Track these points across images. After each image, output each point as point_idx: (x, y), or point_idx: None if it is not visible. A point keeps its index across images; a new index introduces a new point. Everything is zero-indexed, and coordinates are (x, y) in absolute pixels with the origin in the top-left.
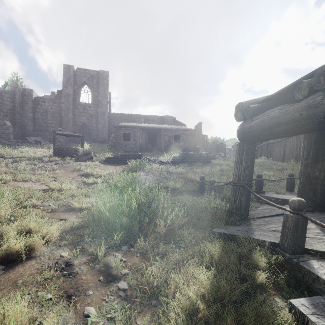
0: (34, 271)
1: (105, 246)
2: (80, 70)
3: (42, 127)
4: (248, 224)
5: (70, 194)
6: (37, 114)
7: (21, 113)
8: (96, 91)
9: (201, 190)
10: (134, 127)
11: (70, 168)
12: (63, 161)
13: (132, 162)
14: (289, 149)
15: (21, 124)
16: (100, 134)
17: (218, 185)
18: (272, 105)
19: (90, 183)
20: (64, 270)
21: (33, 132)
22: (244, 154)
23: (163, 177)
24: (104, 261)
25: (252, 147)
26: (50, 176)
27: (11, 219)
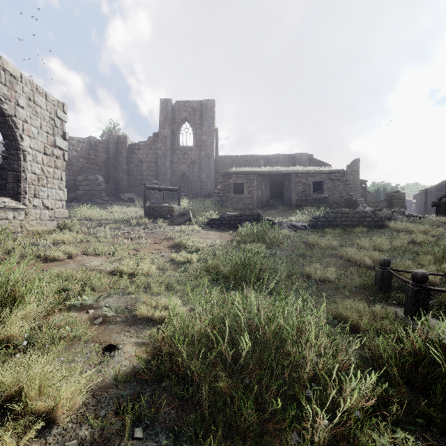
0: None
1: None
2: (179, 103)
3: (137, 180)
4: None
5: (144, 284)
6: (131, 165)
7: (115, 165)
8: (198, 128)
9: (382, 288)
10: (249, 173)
11: (159, 235)
12: (153, 224)
13: (245, 227)
14: None
15: (115, 178)
16: (204, 186)
17: (442, 289)
18: None
19: (181, 261)
20: None
21: (127, 187)
22: None
23: (298, 254)
24: None
25: None
26: (130, 248)
27: (23, 343)
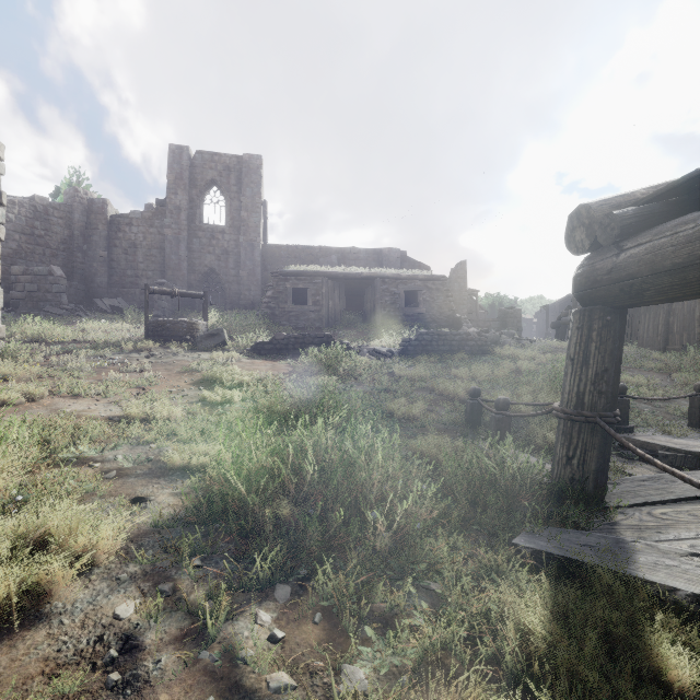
0: (35, 669)
1: (232, 585)
2: (203, 155)
3: (127, 277)
4: (608, 525)
5: (168, 431)
6: (116, 250)
7: (85, 250)
8: (235, 198)
9: (472, 422)
10: (315, 274)
11: (176, 367)
12: (163, 350)
13: (310, 353)
14: (680, 320)
15: (85, 272)
16: (245, 292)
17: (518, 414)
18: (676, 208)
19: (216, 401)
20: (114, 668)
21: (108, 288)
22: (593, 339)
23: (380, 388)
24: (225, 636)
25: (617, 319)
26: (132, 386)
27: (17, 499)
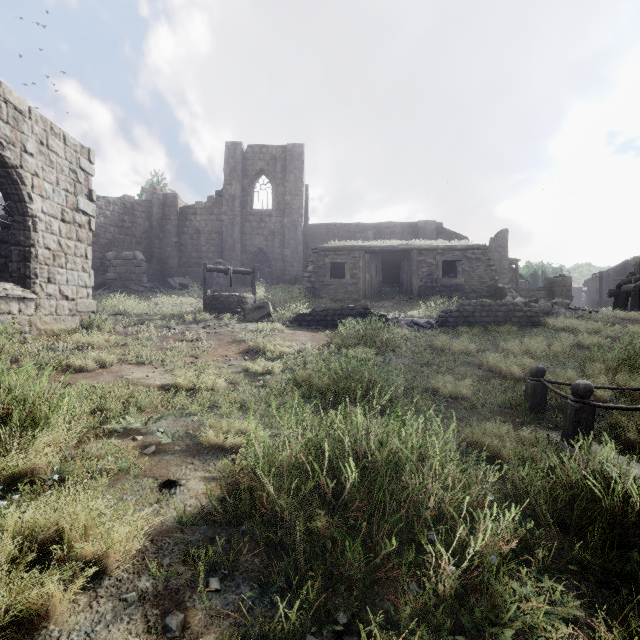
0: None
1: (251, 632)
2: (253, 149)
3: (192, 259)
4: None
5: (210, 402)
6: (184, 236)
7: (161, 237)
8: (280, 184)
9: (534, 406)
10: (353, 248)
11: (227, 337)
12: (217, 321)
13: (348, 325)
14: None
15: (161, 255)
16: (289, 268)
17: (609, 406)
18: None
19: (258, 371)
20: None
21: (178, 269)
22: None
23: (421, 362)
24: None
25: None
26: (187, 355)
27: (54, 477)
